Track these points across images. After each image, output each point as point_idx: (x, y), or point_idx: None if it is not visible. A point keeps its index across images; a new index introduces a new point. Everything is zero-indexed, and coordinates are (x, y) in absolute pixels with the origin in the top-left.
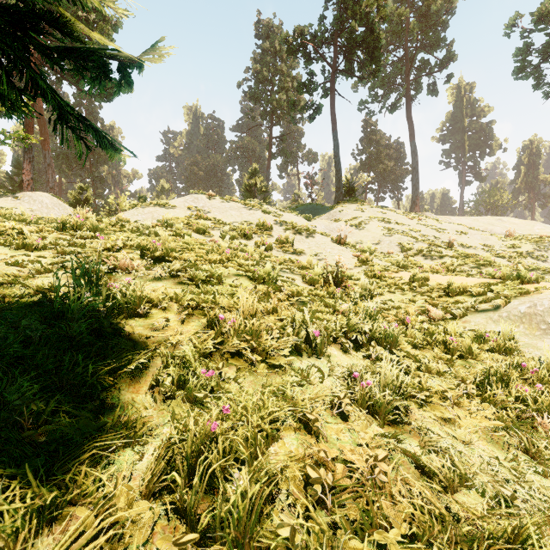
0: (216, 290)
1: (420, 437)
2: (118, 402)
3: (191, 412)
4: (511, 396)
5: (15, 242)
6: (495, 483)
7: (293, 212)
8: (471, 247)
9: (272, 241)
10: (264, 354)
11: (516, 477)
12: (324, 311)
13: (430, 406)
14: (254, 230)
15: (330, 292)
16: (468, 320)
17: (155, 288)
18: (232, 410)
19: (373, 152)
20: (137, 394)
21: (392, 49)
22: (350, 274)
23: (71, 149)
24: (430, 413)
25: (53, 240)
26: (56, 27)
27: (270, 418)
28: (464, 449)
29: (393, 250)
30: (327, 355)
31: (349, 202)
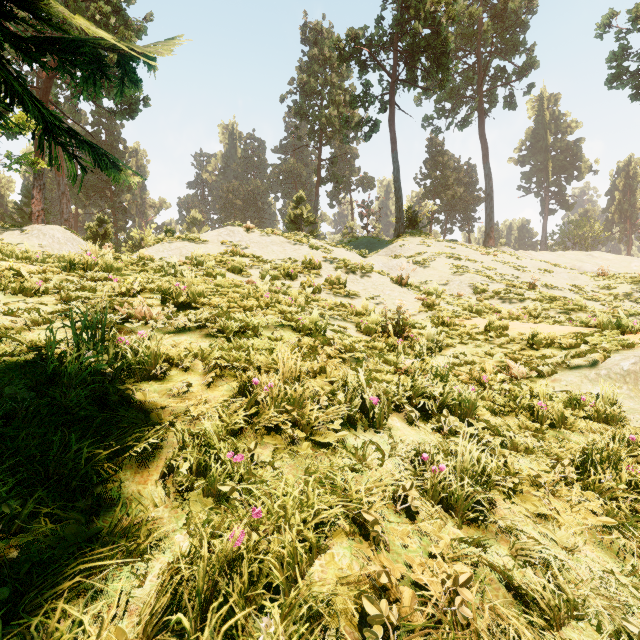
0: (251, 345)
1: (510, 542)
2: (119, 497)
3: (212, 511)
4: (623, 483)
5: (10, 286)
6: (613, 610)
7: (345, 247)
8: (557, 287)
9: (321, 281)
10: (308, 429)
11: (639, 601)
12: (383, 370)
13: (520, 496)
14: (300, 269)
15: (390, 344)
16: (558, 378)
17: (177, 342)
18: (266, 508)
19: (439, 176)
20: (144, 485)
21: (462, 55)
22: (413, 321)
23: (89, 175)
24: (520, 507)
25: (57, 283)
26: (31, 10)
27: (315, 522)
28: (567, 557)
29: (464, 292)
30: (388, 428)
31: (411, 235)
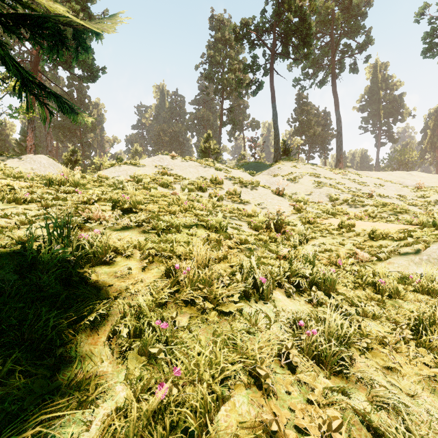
0: (174, 239)
1: (367, 390)
2: (75, 356)
3: (144, 366)
4: None
5: (7, 197)
6: None
7: (240, 169)
8: (387, 197)
9: (223, 193)
10: (215, 301)
11: None
12: (268, 257)
13: (371, 352)
14: (208, 184)
15: (272, 237)
16: (392, 261)
17: (122, 237)
18: (184, 364)
19: (304, 120)
20: (94, 345)
21: (320, 36)
22: (287, 221)
23: (65, 121)
24: (372, 361)
25: (40, 194)
26: None
27: (221, 376)
28: (410, 401)
29: (322, 200)
30: (273, 300)
31: (285, 160)
